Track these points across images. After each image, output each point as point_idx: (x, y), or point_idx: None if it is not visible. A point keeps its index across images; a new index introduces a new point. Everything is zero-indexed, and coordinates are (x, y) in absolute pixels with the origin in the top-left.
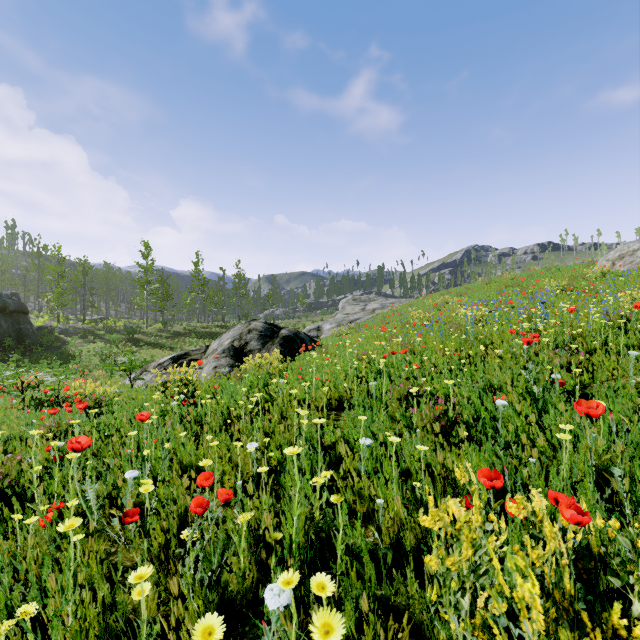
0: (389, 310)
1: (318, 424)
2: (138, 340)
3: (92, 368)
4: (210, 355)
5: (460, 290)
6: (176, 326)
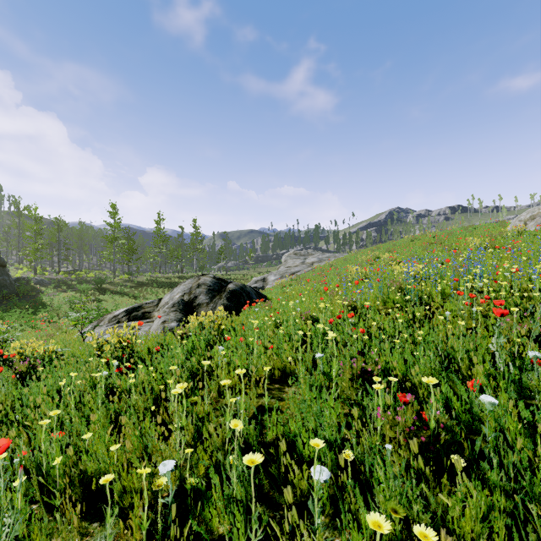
0: (326, 264)
1: (251, 465)
2: (106, 289)
3: (62, 315)
4: (162, 308)
5: (388, 246)
6: (140, 277)
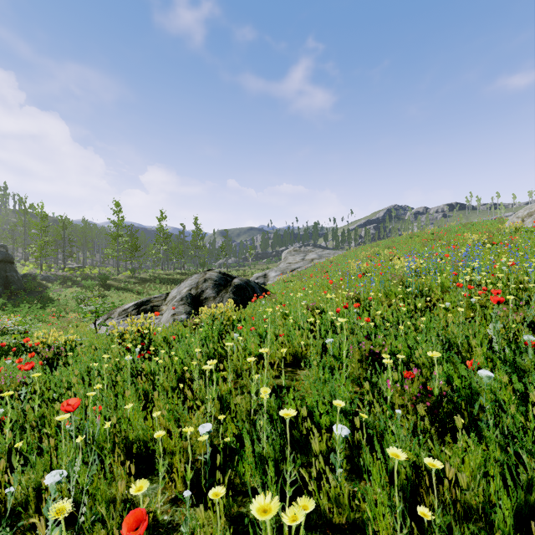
0: (326, 260)
1: (287, 417)
2: (110, 285)
3: (69, 310)
4: (170, 302)
5: (387, 243)
6: (143, 273)
